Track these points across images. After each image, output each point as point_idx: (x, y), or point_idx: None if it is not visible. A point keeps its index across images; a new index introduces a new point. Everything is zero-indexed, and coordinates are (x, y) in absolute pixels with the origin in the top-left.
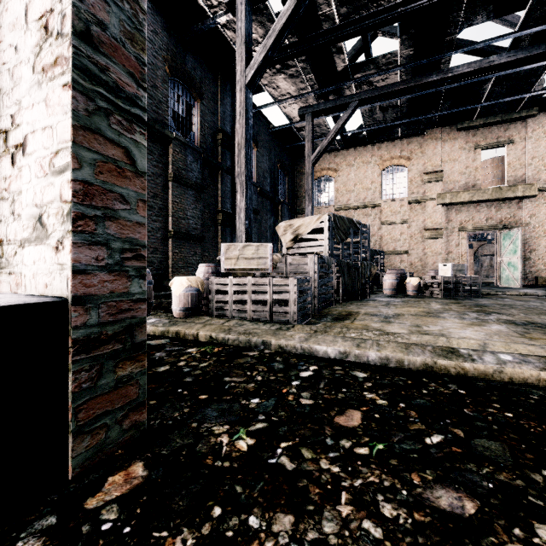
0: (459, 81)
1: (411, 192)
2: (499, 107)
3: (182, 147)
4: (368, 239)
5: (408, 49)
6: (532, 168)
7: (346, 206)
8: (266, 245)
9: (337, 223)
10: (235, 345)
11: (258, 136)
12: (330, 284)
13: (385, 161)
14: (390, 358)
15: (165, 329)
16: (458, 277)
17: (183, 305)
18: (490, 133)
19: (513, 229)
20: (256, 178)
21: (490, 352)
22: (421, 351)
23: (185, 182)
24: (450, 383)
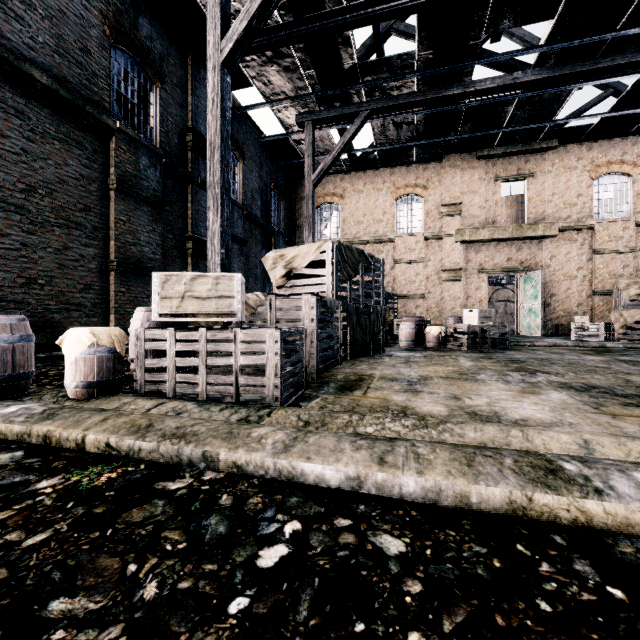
0: (481, 99)
1: (428, 226)
2: (520, 136)
3: (132, 144)
4: (382, 277)
5: (427, 50)
6: (552, 205)
7: (355, 240)
8: (231, 276)
9: (343, 254)
10: (152, 462)
11: (245, 146)
12: (334, 336)
13: (398, 189)
14: (443, 490)
15: (24, 429)
16: (485, 326)
17: (83, 378)
18: (511, 164)
19: (534, 272)
20: (242, 199)
21: (617, 469)
22: (498, 472)
23: (136, 194)
24: (574, 557)
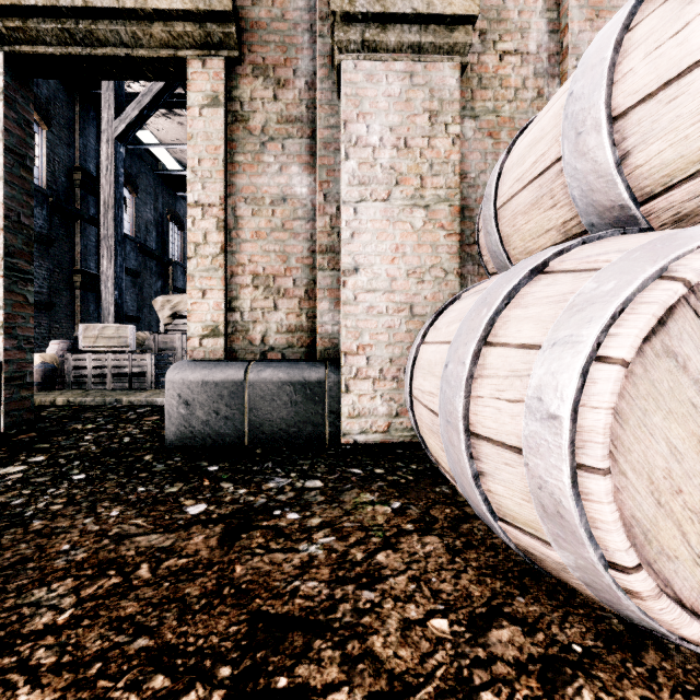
0: None
1: None
2: None
3: None
4: None
5: None
6: None
7: None
8: (127, 326)
9: None
10: (92, 405)
11: (139, 179)
12: None
13: None
14: None
15: None
16: None
17: (36, 380)
18: None
19: None
20: (135, 231)
21: None
22: None
23: None
24: None
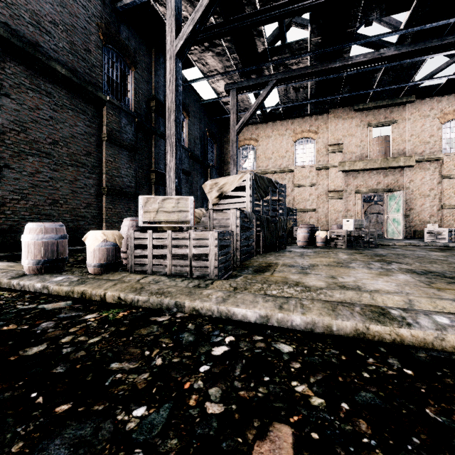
0: (357, 69)
1: (318, 160)
2: (386, 93)
3: (117, 110)
4: (284, 197)
5: (317, 37)
6: (411, 143)
7: (265, 171)
8: (187, 198)
9: (258, 181)
10: (145, 308)
11: (190, 107)
12: (251, 237)
13: (297, 134)
14: (316, 323)
15: (69, 289)
16: (358, 231)
17: (98, 261)
18: (380, 114)
19: (397, 192)
20: (187, 144)
21: (424, 313)
22: (350, 314)
23: (119, 143)
24: (389, 356)
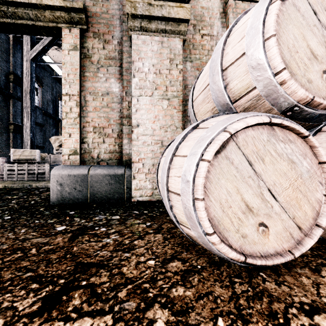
0: None
1: None
2: None
3: None
4: None
5: None
6: None
7: None
8: (35, 150)
9: None
10: (17, 188)
11: (43, 79)
12: None
13: None
14: None
15: None
16: None
17: None
18: None
19: None
20: (41, 104)
21: None
22: None
23: None
24: None
